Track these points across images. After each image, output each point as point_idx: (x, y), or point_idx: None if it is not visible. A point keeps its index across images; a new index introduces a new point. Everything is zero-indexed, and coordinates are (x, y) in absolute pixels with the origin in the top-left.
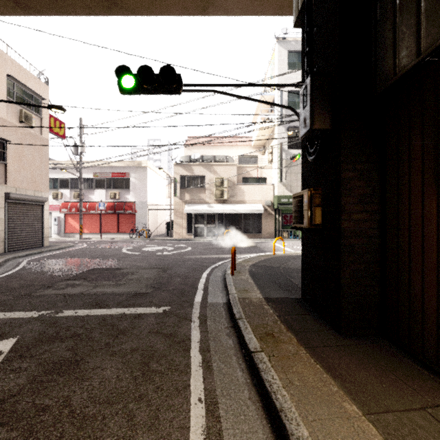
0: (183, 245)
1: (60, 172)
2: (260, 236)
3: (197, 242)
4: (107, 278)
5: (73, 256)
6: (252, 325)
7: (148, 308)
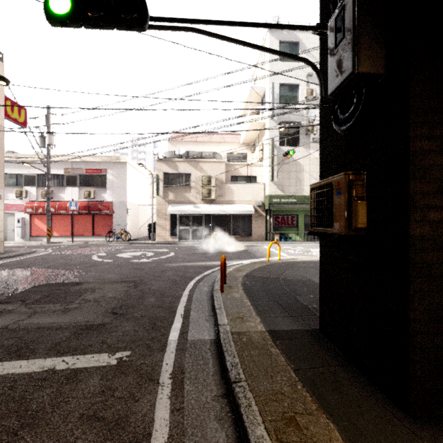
0: (166, 250)
1: (24, 167)
2: (250, 239)
3: (182, 246)
4: (55, 299)
5: (27, 266)
6: (258, 396)
7: (96, 355)
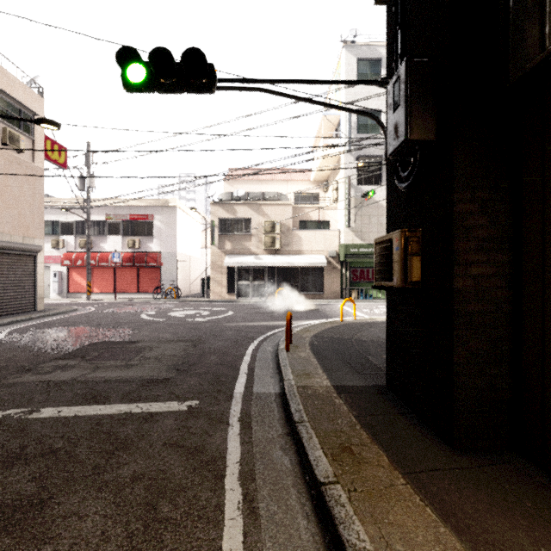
0: (223, 309)
1: (61, 213)
2: (322, 297)
3: (241, 304)
4: (114, 356)
5: (74, 324)
6: (319, 432)
7: (167, 403)
